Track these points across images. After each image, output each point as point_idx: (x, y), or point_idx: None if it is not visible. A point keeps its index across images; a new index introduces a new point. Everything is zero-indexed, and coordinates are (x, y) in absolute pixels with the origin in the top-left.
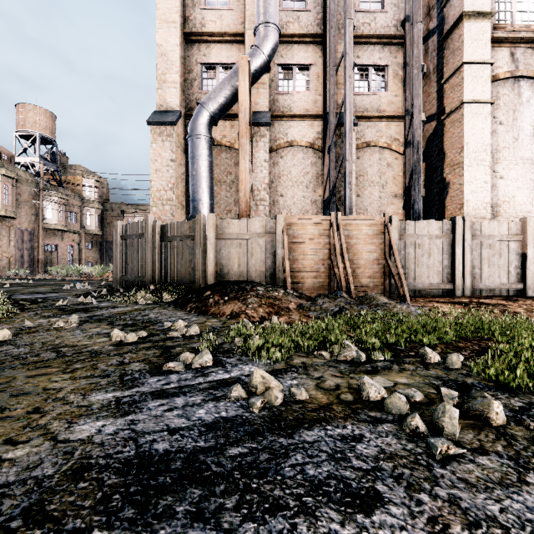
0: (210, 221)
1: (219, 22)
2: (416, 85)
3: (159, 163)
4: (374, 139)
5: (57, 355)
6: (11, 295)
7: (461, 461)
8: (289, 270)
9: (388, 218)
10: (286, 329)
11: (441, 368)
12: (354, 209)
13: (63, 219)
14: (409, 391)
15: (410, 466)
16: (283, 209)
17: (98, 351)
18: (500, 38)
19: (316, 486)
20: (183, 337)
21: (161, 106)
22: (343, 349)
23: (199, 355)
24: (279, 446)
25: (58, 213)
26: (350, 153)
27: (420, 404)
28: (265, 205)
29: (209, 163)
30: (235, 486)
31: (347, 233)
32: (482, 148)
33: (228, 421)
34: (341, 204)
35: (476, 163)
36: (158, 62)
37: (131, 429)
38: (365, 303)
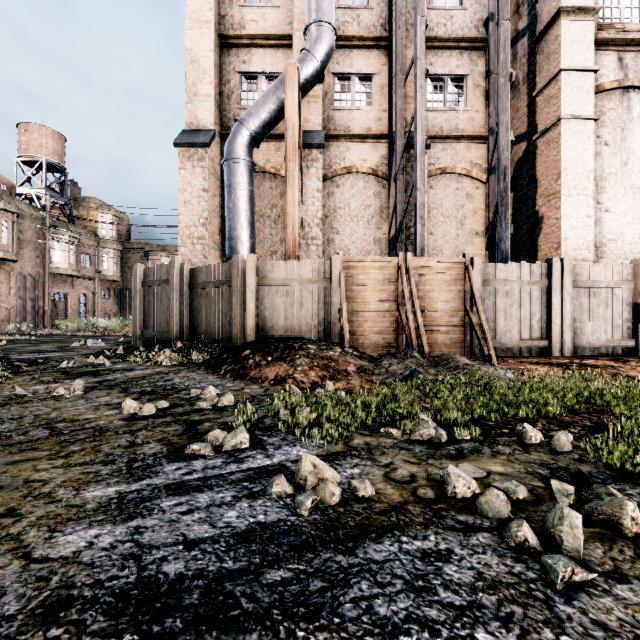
0: (250, 263)
1: (262, 23)
2: (503, 97)
3: (189, 193)
4: (450, 165)
5: (51, 432)
6: (6, 355)
7: (593, 593)
8: (347, 324)
9: (469, 259)
10: (344, 398)
11: (546, 451)
12: (426, 250)
13: (75, 262)
14: (508, 485)
15: (521, 601)
16: (339, 249)
17: (103, 428)
18: (605, 40)
19: (390, 634)
20: (214, 409)
21: (191, 124)
22: (418, 425)
23: (232, 433)
24: (337, 568)
25: (69, 255)
26: (422, 181)
27: (524, 503)
28: (318, 245)
29: (250, 194)
30: (274, 635)
31: (419, 278)
32: (584, 174)
33: (266, 529)
34: (411, 243)
35: (577, 192)
36: (188, 71)
37: (134, 541)
38: (442, 364)
